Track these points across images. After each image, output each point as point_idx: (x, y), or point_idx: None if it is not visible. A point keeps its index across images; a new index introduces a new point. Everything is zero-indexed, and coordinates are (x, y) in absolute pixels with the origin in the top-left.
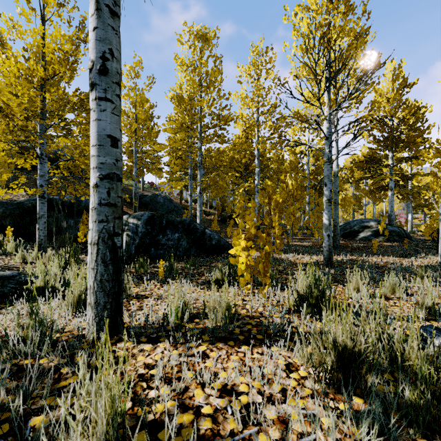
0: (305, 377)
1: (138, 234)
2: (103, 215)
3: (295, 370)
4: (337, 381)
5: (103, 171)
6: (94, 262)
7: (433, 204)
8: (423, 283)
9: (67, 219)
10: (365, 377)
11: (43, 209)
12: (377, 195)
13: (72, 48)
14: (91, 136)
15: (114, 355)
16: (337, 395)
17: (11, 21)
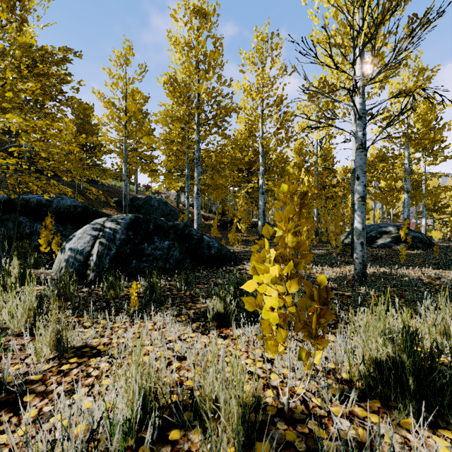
0: None
1: (116, 242)
2: None
3: None
4: None
5: None
6: None
7: (442, 208)
8: None
9: (33, 223)
10: None
11: None
12: (388, 198)
13: None
14: None
15: None
16: None
17: None
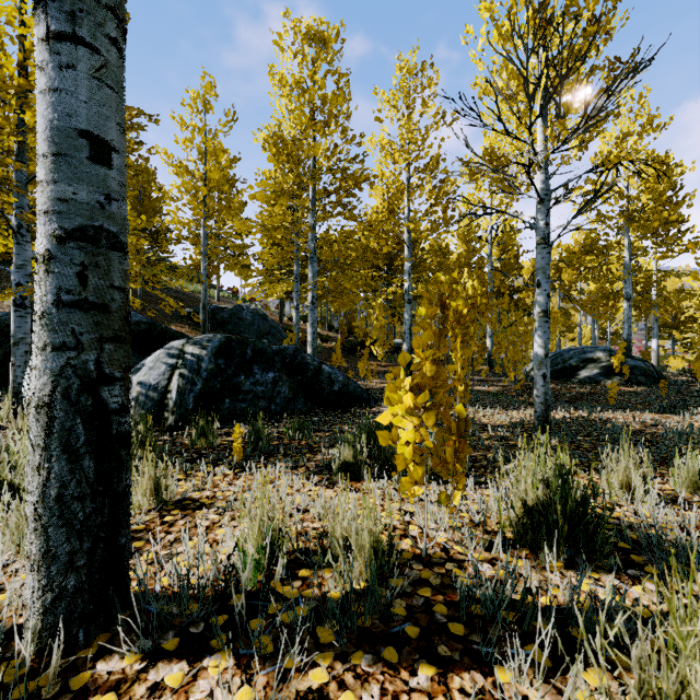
0: None
1: (202, 374)
2: (66, 331)
3: None
4: None
5: (66, 220)
6: (43, 451)
7: (686, 323)
8: None
9: None
10: None
11: (23, 328)
12: (601, 308)
13: None
14: (40, 135)
15: None
16: None
17: None
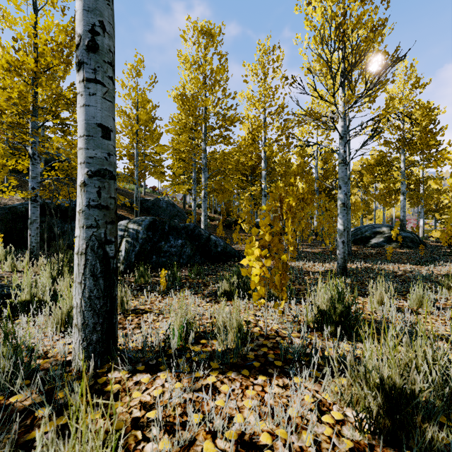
0: (341, 421)
1: (139, 241)
2: (92, 219)
3: (326, 410)
4: (384, 429)
5: (92, 166)
6: (81, 276)
7: (444, 209)
8: (450, 294)
9: (64, 224)
10: (422, 427)
11: (35, 214)
12: (387, 199)
13: (66, 39)
14: (79, 125)
15: (103, 389)
16: (386, 450)
17: (0, 9)
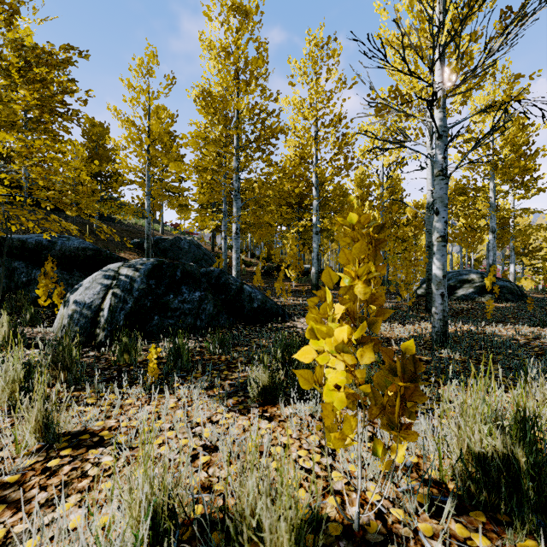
0: None
1: (133, 293)
2: None
3: None
4: None
5: None
6: None
7: (533, 252)
8: None
9: (31, 269)
10: None
11: None
12: (469, 240)
13: None
14: None
15: None
16: None
17: None
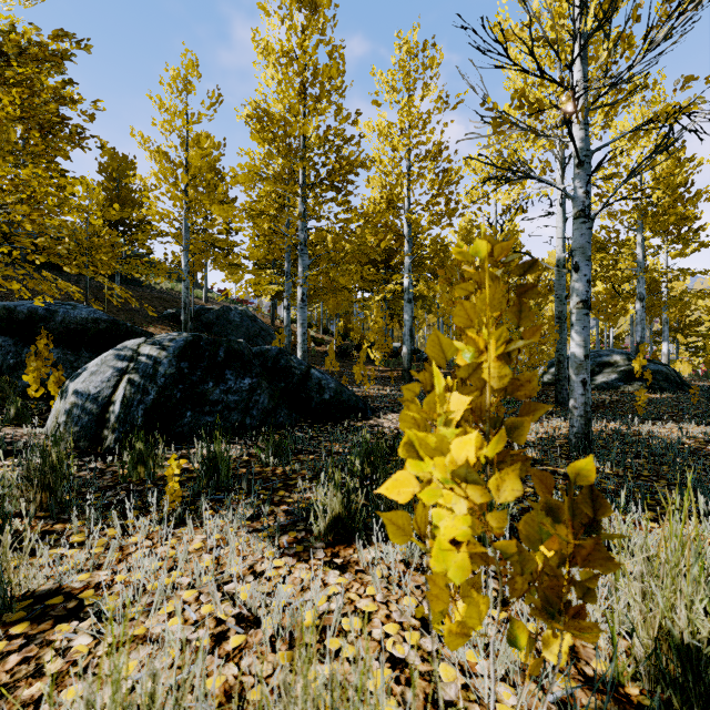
0: None
1: (157, 380)
2: None
3: None
4: None
5: None
6: None
7: (691, 327)
8: None
9: (21, 348)
10: None
11: None
12: (608, 310)
13: None
14: None
15: None
16: None
17: None
